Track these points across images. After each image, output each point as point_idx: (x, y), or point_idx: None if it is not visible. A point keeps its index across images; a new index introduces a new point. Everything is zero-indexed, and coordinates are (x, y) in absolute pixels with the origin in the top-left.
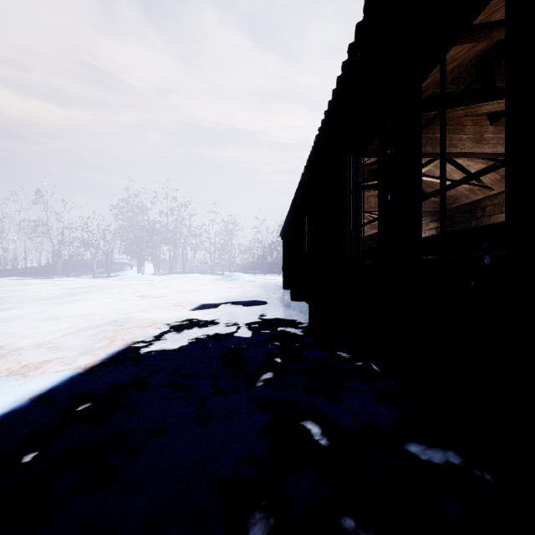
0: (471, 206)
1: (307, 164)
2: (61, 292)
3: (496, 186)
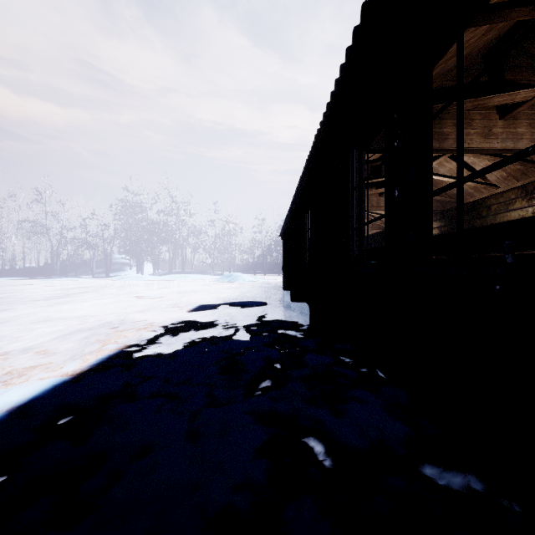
0: (476, 204)
1: (307, 160)
2: (58, 292)
3: (502, 184)
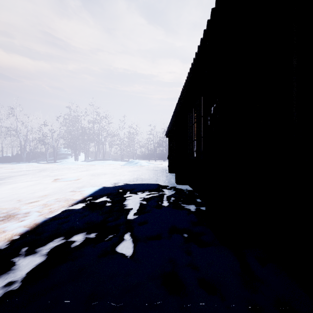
0: None
1: (201, 41)
2: (6, 174)
3: None
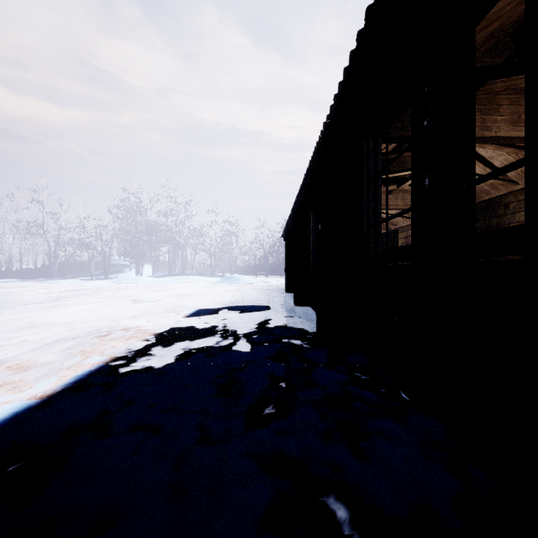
0: (492, 202)
1: (314, 153)
2: (51, 295)
3: (523, 180)
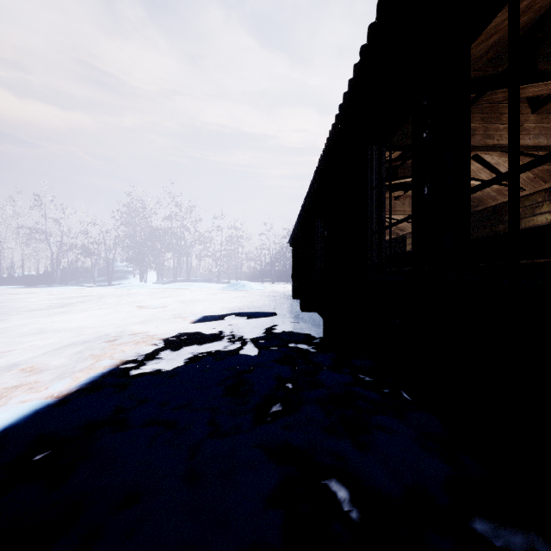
0: (499, 208)
1: (320, 160)
2: (56, 301)
3: (528, 186)
